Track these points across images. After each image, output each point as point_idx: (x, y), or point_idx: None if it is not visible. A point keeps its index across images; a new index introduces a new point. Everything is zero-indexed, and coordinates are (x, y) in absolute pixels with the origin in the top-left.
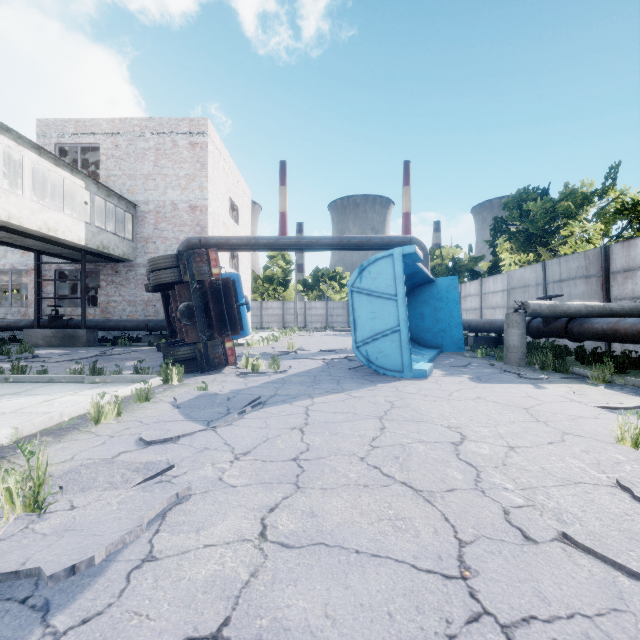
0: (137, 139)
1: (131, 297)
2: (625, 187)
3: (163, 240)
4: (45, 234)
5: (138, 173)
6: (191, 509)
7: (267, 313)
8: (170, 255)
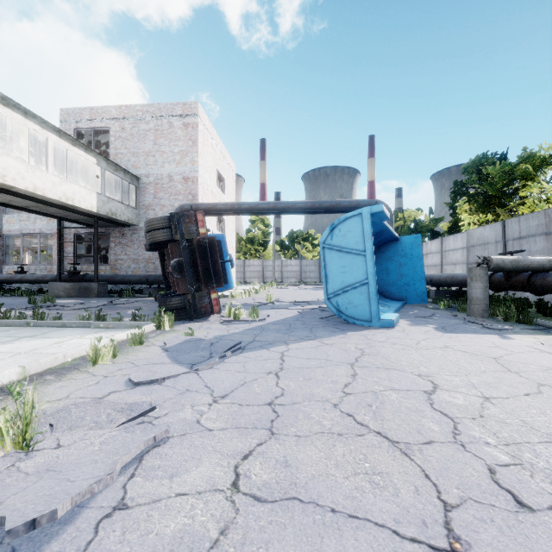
0: (140, 122)
1: (135, 256)
2: None
3: (161, 207)
4: (64, 203)
5: (140, 151)
6: (167, 453)
7: (249, 270)
8: (163, 217)
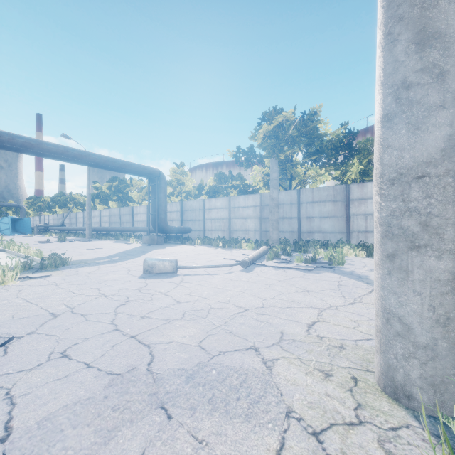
0: None
1: None
2: (84, 197)
3: None
4: None
5: None
6: None
7: None
8: None
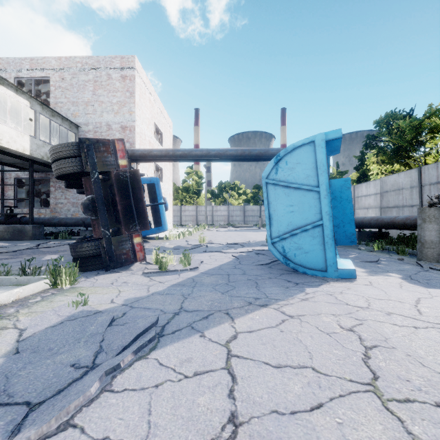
0: (79, 73)
1: (74, 200)
2: None
3: None
4: None
5: (80, 100)
6: None
7: (185, 214)
8: (70, 143)
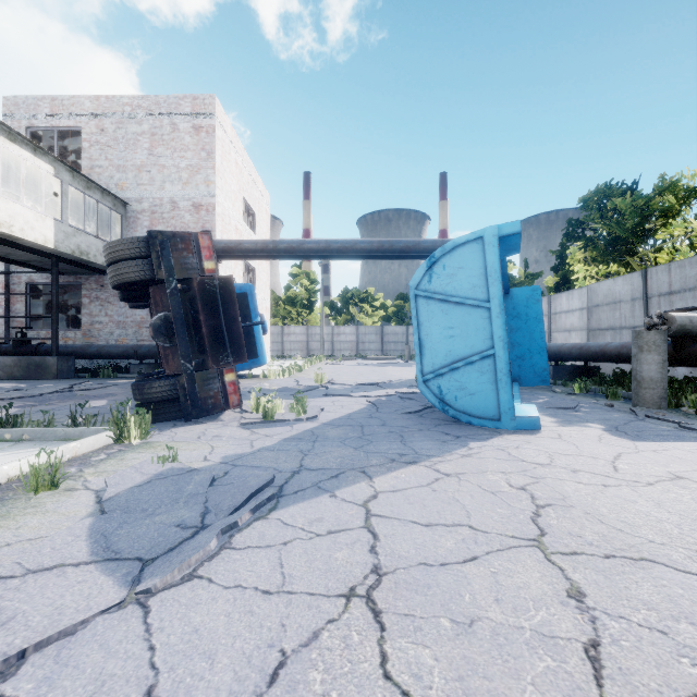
0: (128, 121)
1: (120, 317)
2: None
3: None
4: None
5: (129, 163)
6: None
7: (289, 339)
8: (136, 238)
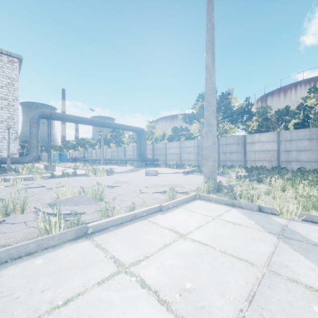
0: None
1: None
2: (94, 141)
3: None
4: None
5: None
6: None
7: None
8: None
